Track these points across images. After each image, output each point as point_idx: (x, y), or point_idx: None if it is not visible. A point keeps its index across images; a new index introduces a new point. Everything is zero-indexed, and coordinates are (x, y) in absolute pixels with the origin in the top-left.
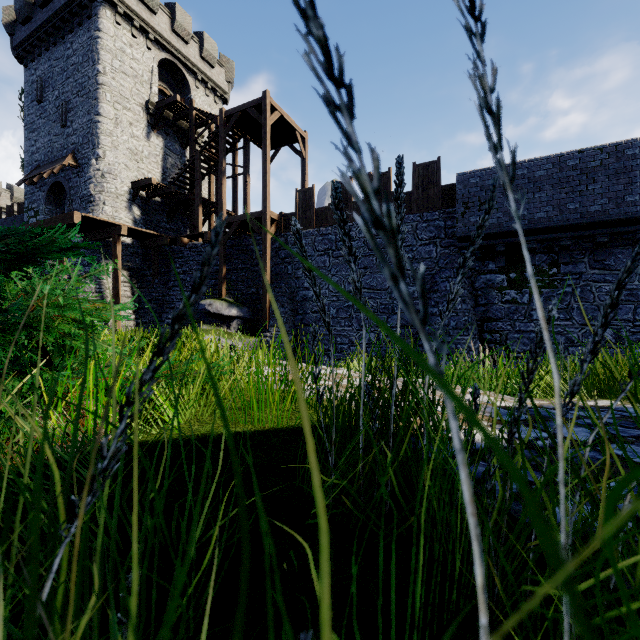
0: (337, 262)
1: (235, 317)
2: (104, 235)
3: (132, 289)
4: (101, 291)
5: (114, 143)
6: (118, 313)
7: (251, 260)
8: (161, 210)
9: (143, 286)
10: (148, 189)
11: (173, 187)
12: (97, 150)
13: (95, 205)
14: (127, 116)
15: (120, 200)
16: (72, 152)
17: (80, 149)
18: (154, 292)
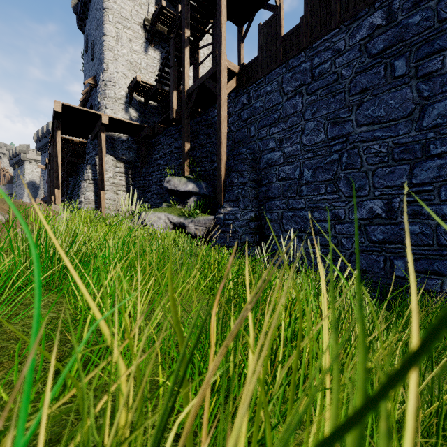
0: (313, 99)
1: (192, 193)
2: (97, 129)
3: (126, 179)
4: (95, 178)
5: (115, 57)
6: (103, 196)
7: (215, 133)
8: (157, 113)
9: (135, 176)
10: (143, 93)
11: (158, 84)
12: (103, 65)
13: (100, 110)
14: (127, 34)
15: (118, 103)
16: (94, 76)
17: (97, 71)
18: (142, 180)
